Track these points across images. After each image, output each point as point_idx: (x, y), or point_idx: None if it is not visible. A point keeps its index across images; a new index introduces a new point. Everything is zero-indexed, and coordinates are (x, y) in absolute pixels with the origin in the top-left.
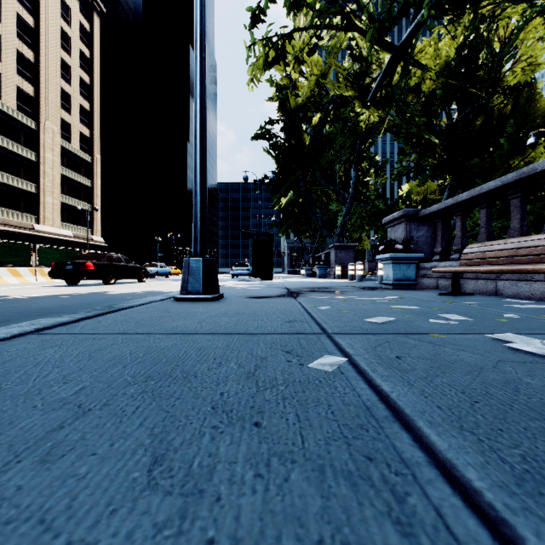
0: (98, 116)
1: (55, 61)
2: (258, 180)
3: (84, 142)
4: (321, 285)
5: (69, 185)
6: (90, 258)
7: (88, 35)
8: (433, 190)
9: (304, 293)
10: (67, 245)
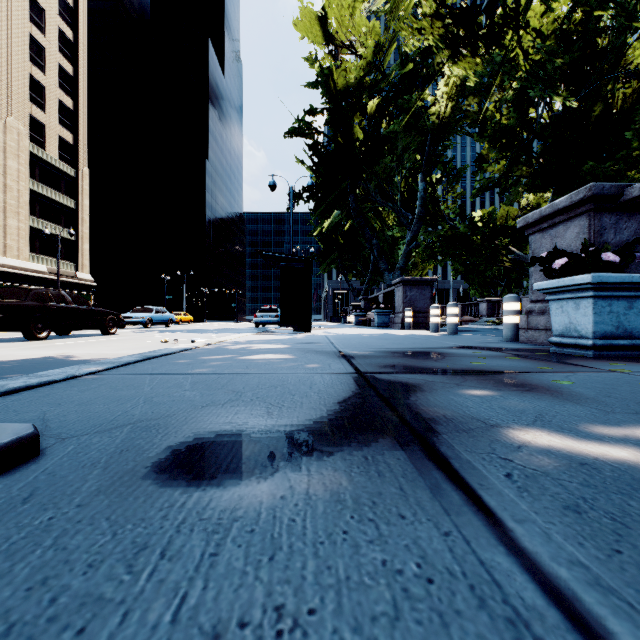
0: (85, 117)
1: (22, 39)
2: (290, 188)
3: (65, 150)
4: (407, 345)
5: (43, 204)
6: (2, 295)
7: (72, 11)
8: (514, 216)
9: (417, 387)
10: (40, 284)
